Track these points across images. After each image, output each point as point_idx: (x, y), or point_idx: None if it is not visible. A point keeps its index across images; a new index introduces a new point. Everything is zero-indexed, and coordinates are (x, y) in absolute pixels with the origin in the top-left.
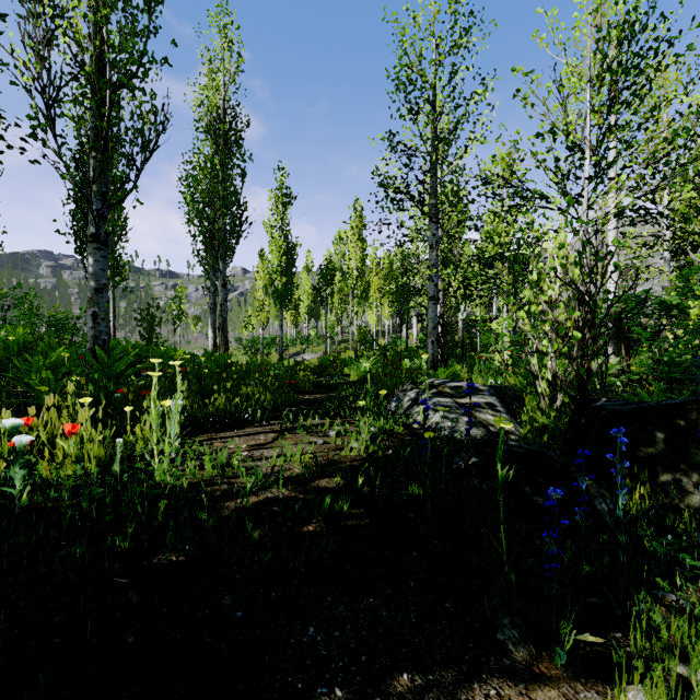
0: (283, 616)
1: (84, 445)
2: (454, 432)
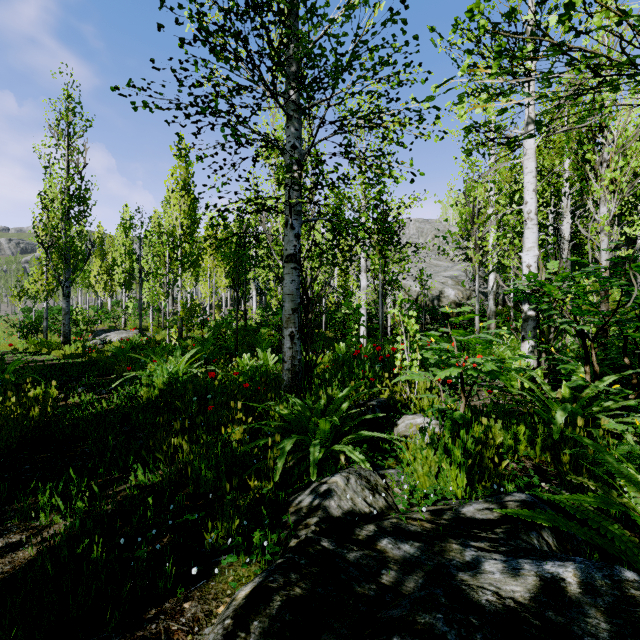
0: None
1: None
2: None
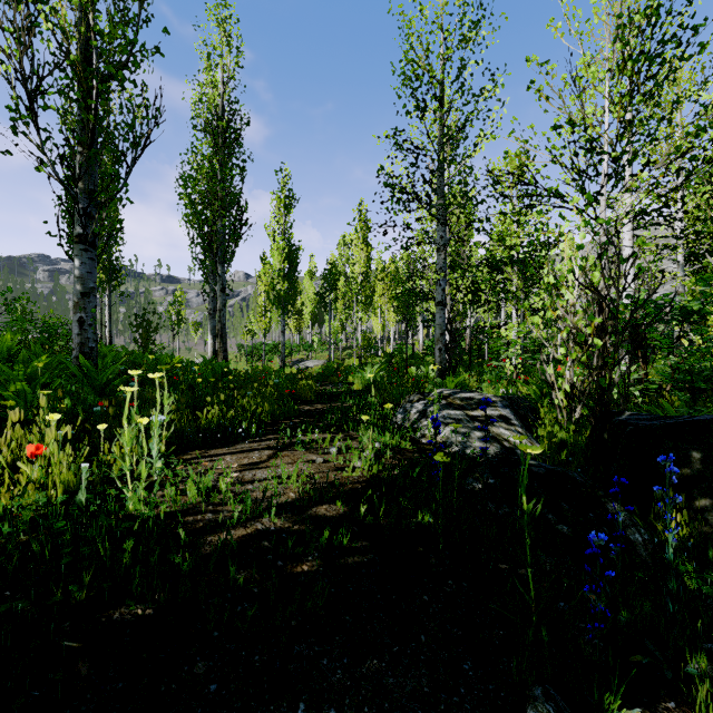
0: (268, 688)
1: (50, 469)
2: (466, 448)
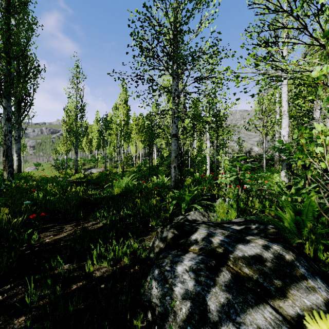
0: None
1: None
2: None
